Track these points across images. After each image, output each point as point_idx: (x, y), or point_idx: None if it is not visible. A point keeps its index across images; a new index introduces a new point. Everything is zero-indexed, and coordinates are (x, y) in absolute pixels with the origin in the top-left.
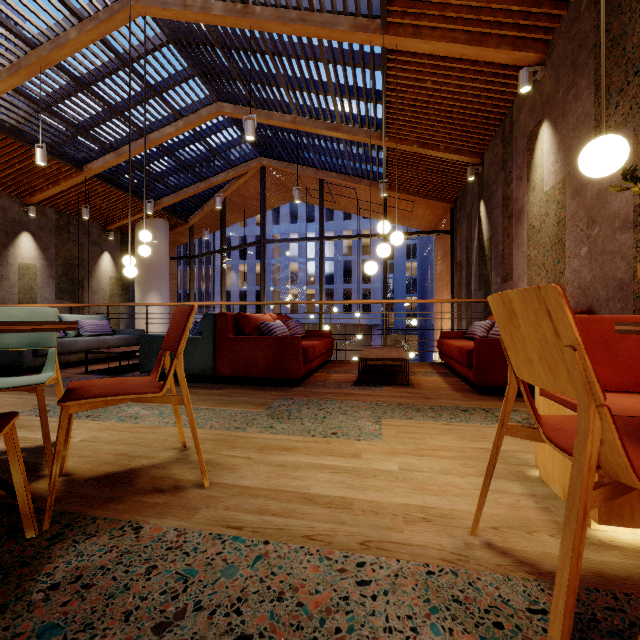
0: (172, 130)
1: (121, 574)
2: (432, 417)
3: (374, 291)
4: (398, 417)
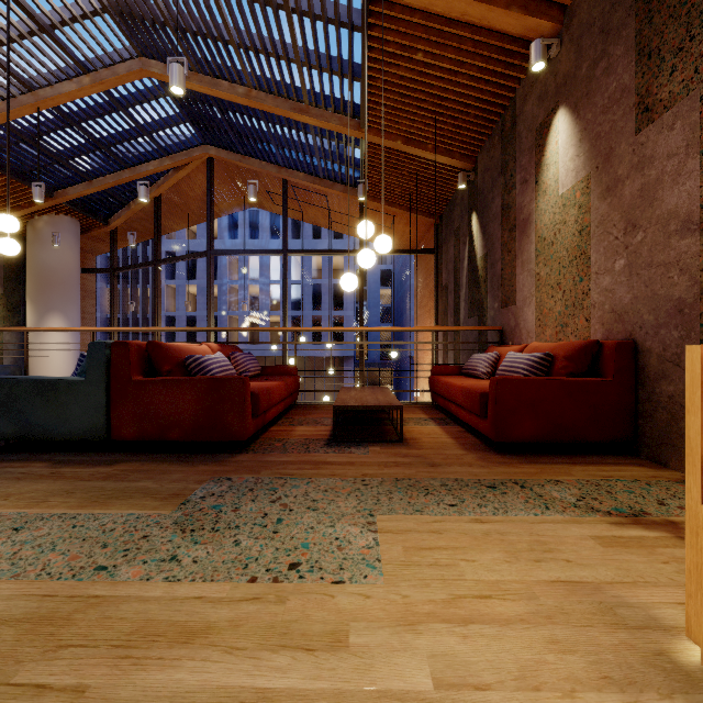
0: (73, 88)
1: None
2: (451, 505)
3: (347, 319)
4: (400, 510)
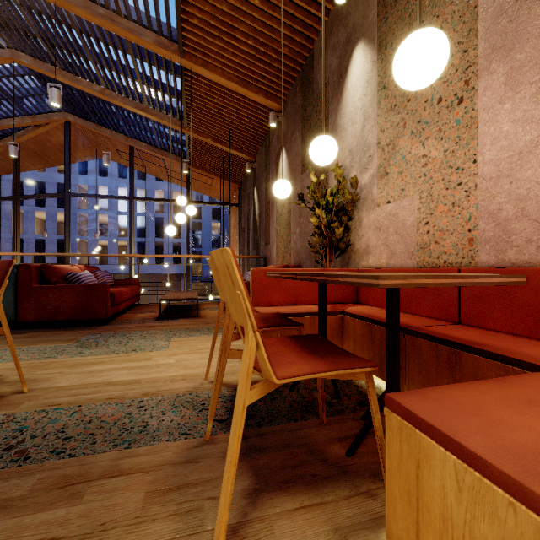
0: None
1: None
2: (206, 333)
3: (184, 245)
4: (183, 336)
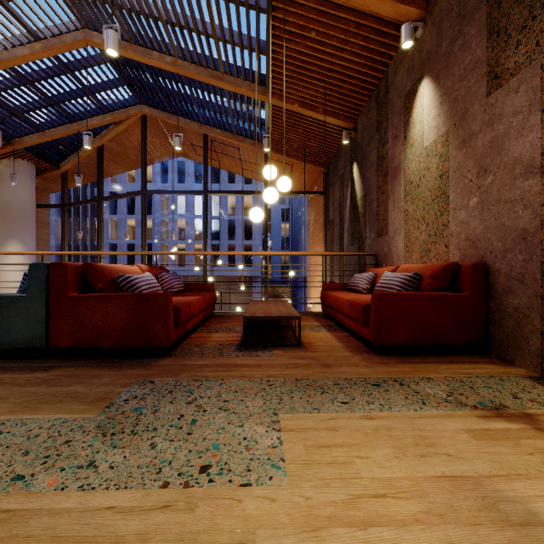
0: (26, 52)
1: None
2: (344, 403)
3: (255, 247)
4: (300, 408)
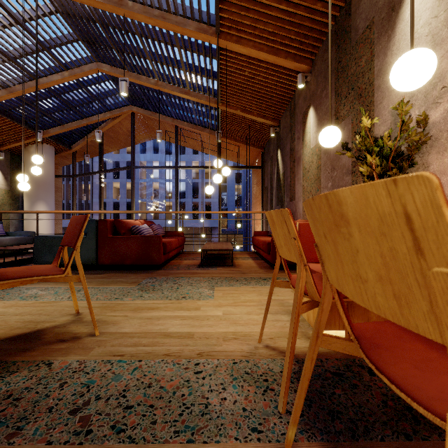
0: (59, 78)
1: (42, 389)
2: (245, 284)
3: (214, 204)
4: (225, 285)
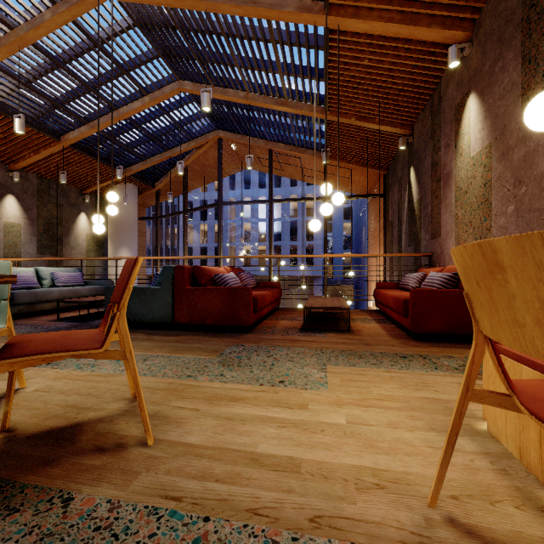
0: (139, 105)
1: None
2: (374, 364)
3: (316, 247)
4: (342, 364)
